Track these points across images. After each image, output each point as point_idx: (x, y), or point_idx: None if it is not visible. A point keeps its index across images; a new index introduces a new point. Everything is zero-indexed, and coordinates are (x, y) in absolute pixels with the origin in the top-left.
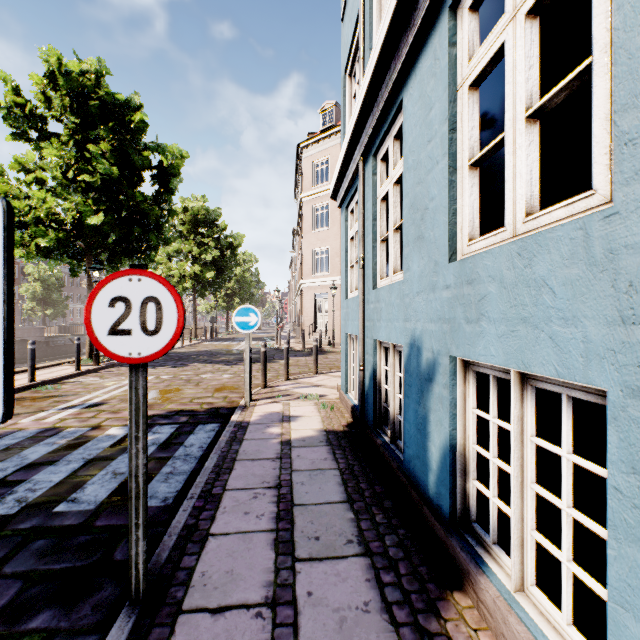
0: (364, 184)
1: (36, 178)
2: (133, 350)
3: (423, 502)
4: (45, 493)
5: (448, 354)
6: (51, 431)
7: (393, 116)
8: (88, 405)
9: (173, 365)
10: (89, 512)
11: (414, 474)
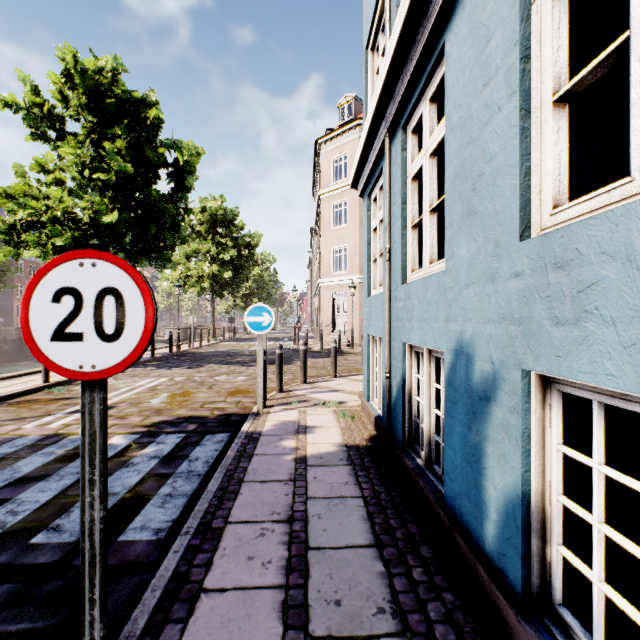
0: (390, 164)
1: (55, 178)
2: (85, 361)
3: (477, 559)
4: (26, 517)
5: (519, 367)
6: (52, 438)
7: (429, 72)
8: None
9: (188, 366)
10: (69, 546)
11: (461, 516)
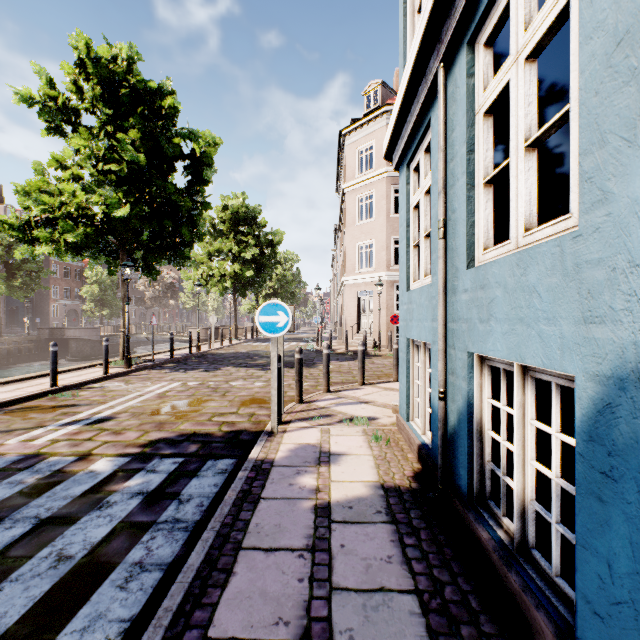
0: (446, 104)
1: (72, 175)
2: None
3: None
4: None
5: None
6: (29, 460)
7: None
8: (93, 420)
9: (205, 369)
10: None
11: None
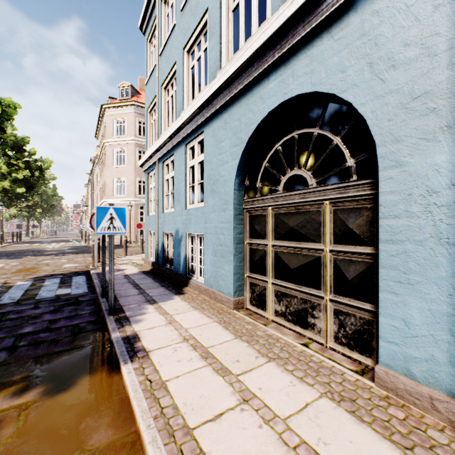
0: (159, 171)
1: None
2: None
3: (179, 275)
4: (22, 297)
5: (185, 232)
6: None
7: (170, 156)
8: None
9: (9, 258)
10: (54, 297)
11: (177, 270)
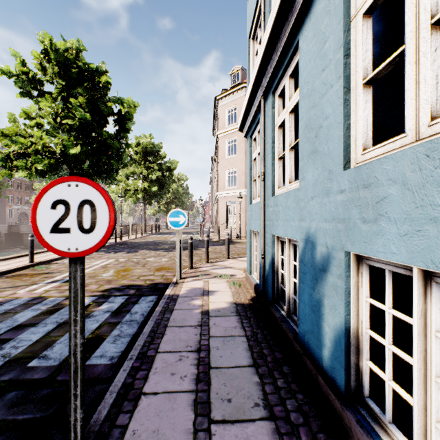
0: (264, 116)
1: (36, 123)
2: (71, 246)
3: (318, 372)
4: (24, 350)
5: (343, 249)
6: (38, 299)
7: (289, 58)
8: (66, 280)
9: (128, 251)
10: (53, 368)
11: (308, 346)
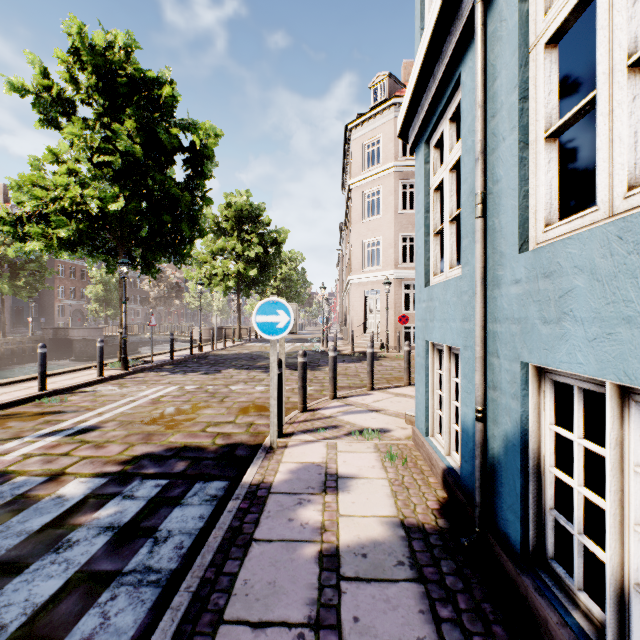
0: (485, 48)
1: (68, 169)
2: None
3: None
4: None
5: None
6: None
7: None
8: (76, 430)
9: (205, 371)
10: None
11: None
